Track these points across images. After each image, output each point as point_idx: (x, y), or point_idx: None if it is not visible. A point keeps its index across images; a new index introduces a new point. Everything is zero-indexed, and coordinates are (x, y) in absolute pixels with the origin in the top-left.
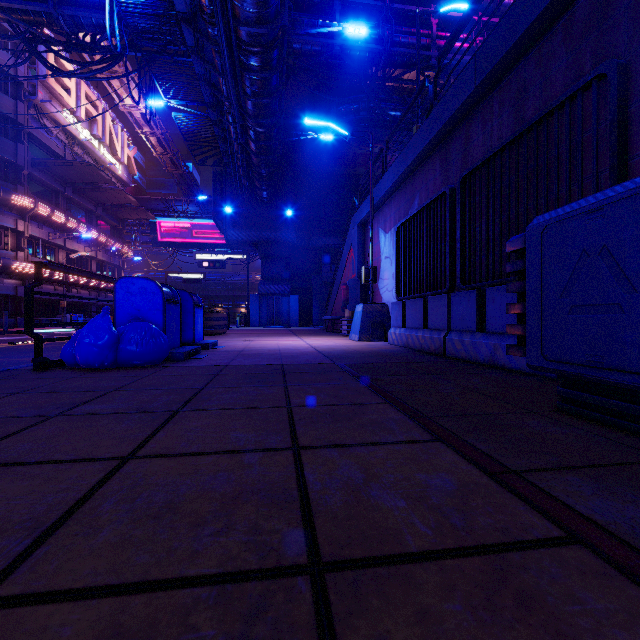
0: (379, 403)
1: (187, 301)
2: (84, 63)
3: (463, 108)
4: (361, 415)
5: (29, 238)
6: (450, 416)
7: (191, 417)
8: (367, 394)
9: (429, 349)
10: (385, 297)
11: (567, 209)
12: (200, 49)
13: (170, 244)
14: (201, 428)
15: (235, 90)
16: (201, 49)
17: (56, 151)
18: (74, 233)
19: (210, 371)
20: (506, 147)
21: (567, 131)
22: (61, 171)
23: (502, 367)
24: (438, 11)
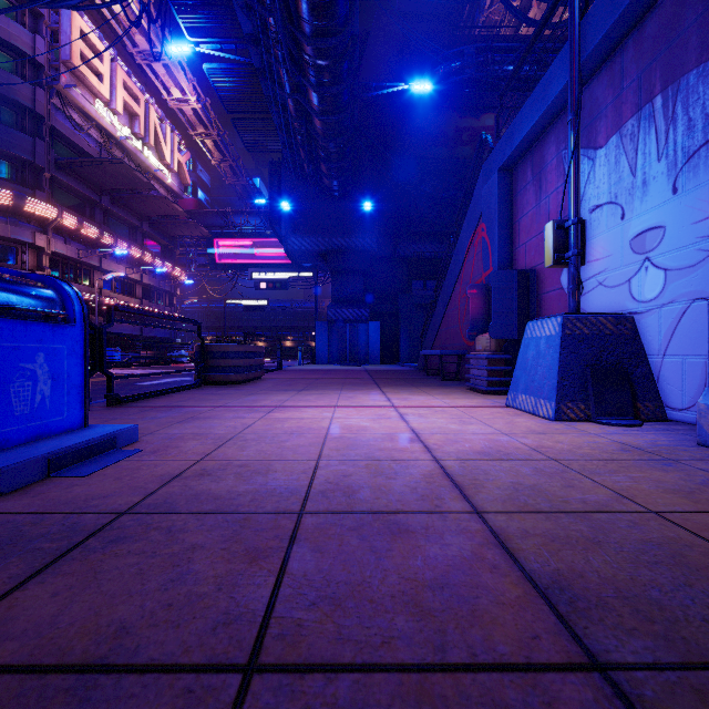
0: None
1: None
2: None
3: None
4: None
5: (55, 256)
6: None
7: None
8: None
9: None
10: (592, 303)
11: None
12: None
13: (229, 266)
14: None
15: None
16: None
17: (89, 152)
18: (107, 249)
19: None
20: None
21: None
22: (92, 174)
23: None
24: None
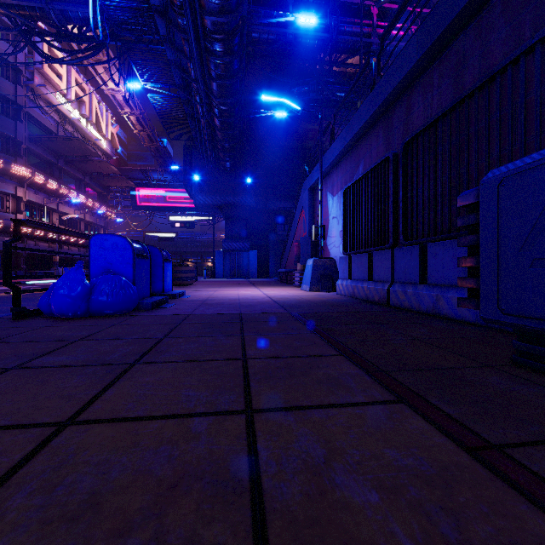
0: (333, 355)
1: (157, 256)
2: (72, 51)
3: (405, 81)
4: (316, 369)
5: (27, 202)
6: (407, 371)
7: (145, 371)
8: (321, 345)
9: (374, 299)
10: (333, 252)
11: (527, 160)
12: (171, 38)
13: (147, 208)
14: (153, 384)
15: (201, 72)
16: (172, 38)
17: (50, 128)
18: (65, 198)
19: (173, 320)
20: (447, 113)
21: (509, 94)
22: (54, 145)
23: (444, 317)
24: (379, 0)
